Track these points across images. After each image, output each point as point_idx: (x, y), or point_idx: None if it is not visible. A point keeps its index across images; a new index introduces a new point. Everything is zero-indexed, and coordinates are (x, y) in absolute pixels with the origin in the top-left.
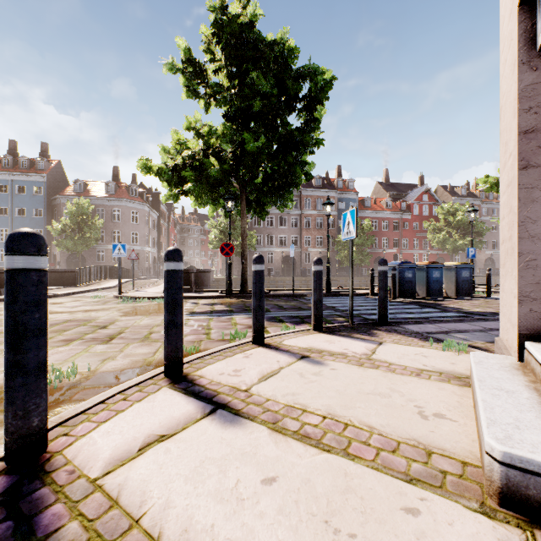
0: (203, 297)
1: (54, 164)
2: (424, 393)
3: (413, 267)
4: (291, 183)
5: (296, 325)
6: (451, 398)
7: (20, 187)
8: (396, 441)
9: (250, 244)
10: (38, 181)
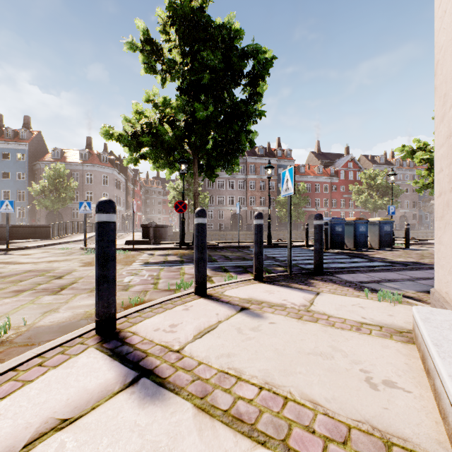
0: (159, 249)
1: (35, 134)
2: (368, 352)
3: (343, 222)
4: (237, 149)
5: (239, 275)
6: (398, 359)
7: (5, 154)
8: (346, 425)
9: (204, 203)
10: (21, 149)
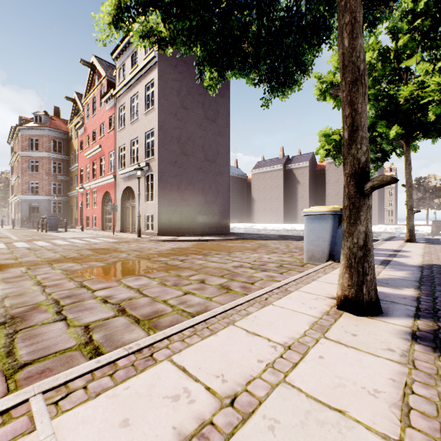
0: None
1: None
2: None
3: None
4: None
5: None
6: None
7: None
8: None
9: None
10: None
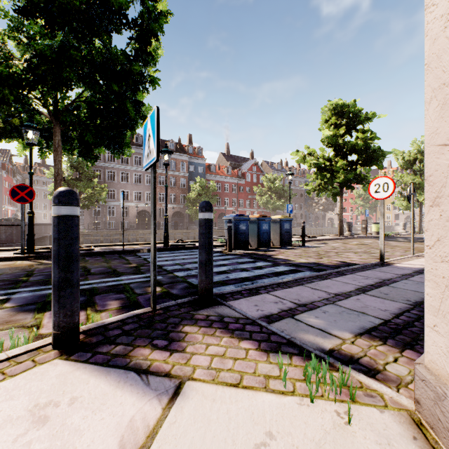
0: None
1: None
2: None
3: (247, 220)
4: (124, 124)
5: None
6: None
7: None
8: None
9: (100, 197)
10: None
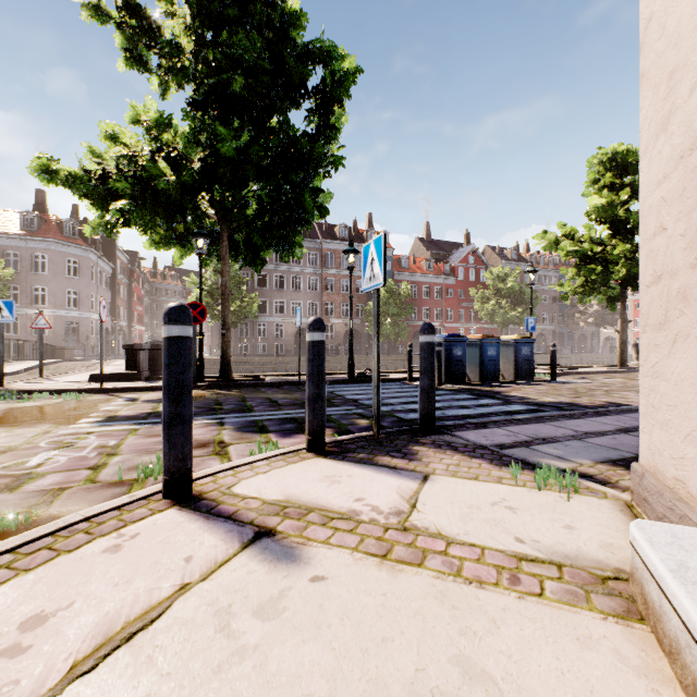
0: (153, 389)
1: None
2: (553, 675)
3: (464, 342)
4: (298, 218)
5: (285, 438)
6: (630, 695)
7: None
8: None
9: (250, 311)
10: None
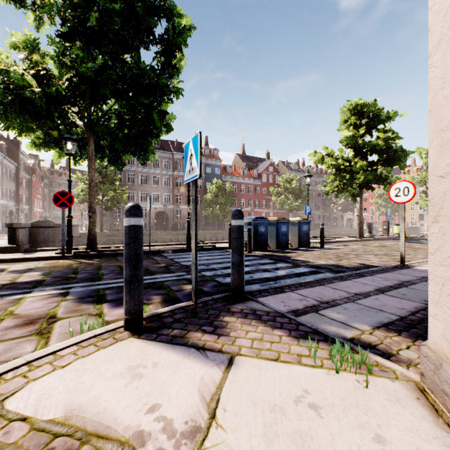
0: (26, 260)
1: None
2: None
3: (266, 222)
4: (150, 132)
5: (116, 309)
6: None
7: None
8: None
9: (121, 199)
10: None
